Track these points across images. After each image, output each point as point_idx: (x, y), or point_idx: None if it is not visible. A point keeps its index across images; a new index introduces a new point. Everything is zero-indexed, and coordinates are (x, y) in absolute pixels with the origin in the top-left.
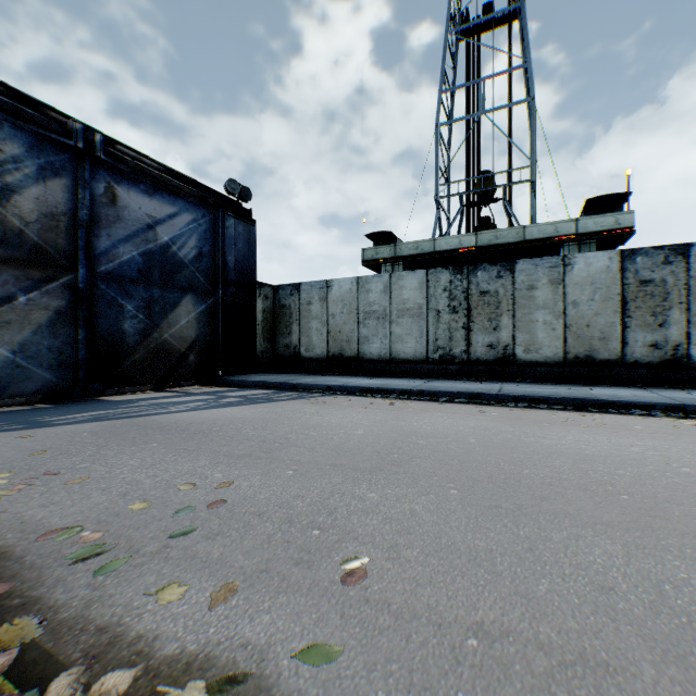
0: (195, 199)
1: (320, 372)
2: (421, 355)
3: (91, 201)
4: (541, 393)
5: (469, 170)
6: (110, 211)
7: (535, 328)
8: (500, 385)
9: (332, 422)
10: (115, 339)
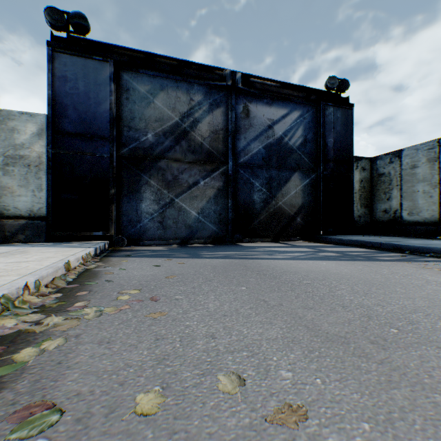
0: (301, 100)
1: (427, 236)
2: None
3: (235, 118)
4: None
5: None
6: (245, 122)
7: None
8: None
9: None
10: (248, 206)
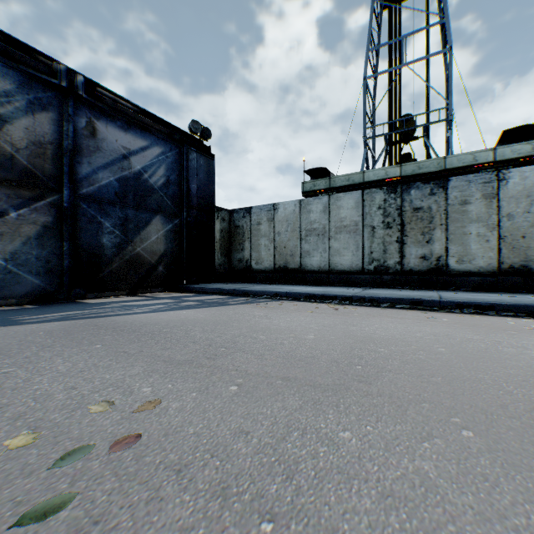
0: (163, 135)
1: (268, 282)
2: (357, 266)
3: (74, 133)
4: (484, 299)
5: (391, 115)
6: (90, 142)
7: (468, 241)
8: (436, 293)
9: (280, 325)
10: (95, 251)
